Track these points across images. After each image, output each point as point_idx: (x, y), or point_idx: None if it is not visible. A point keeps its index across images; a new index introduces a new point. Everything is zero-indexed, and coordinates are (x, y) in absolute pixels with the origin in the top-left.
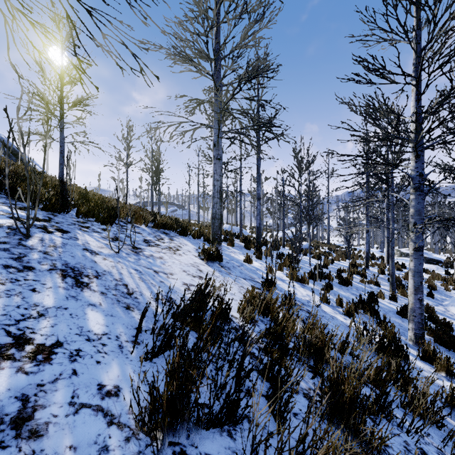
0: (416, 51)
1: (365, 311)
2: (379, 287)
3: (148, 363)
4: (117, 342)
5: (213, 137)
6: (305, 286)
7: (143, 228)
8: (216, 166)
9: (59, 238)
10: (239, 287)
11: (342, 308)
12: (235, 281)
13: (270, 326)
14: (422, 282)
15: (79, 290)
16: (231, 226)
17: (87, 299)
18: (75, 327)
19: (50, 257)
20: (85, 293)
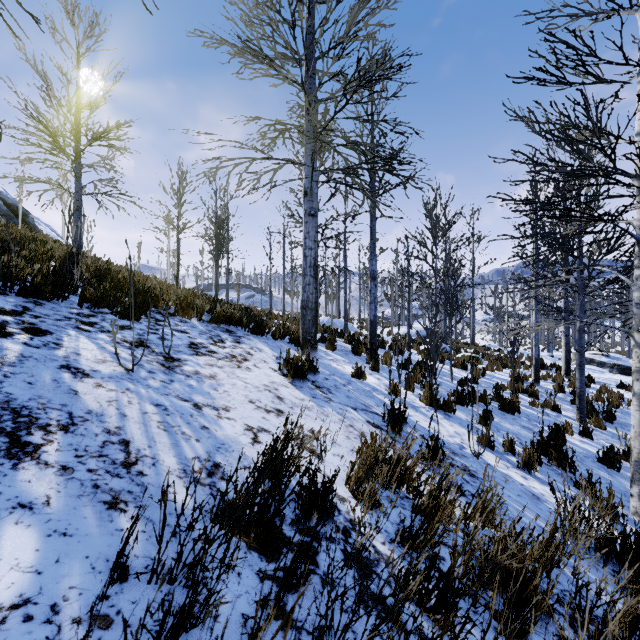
0: None
1: (551, 460)
2: (559, 413)
3: None
4: (47, 629)
5: (304, 181)
6: (450, 416)
7: (194, 324)
8: (308, 225)
9: (18, 346)
10: (347, 427)
11: (514, 456)
12: (340, 416)
13: (411, 524)
14: None
15: (8, 466)
16: (331, 319)
17: (17, 491)
18: None
19: None
20: (21, 472)
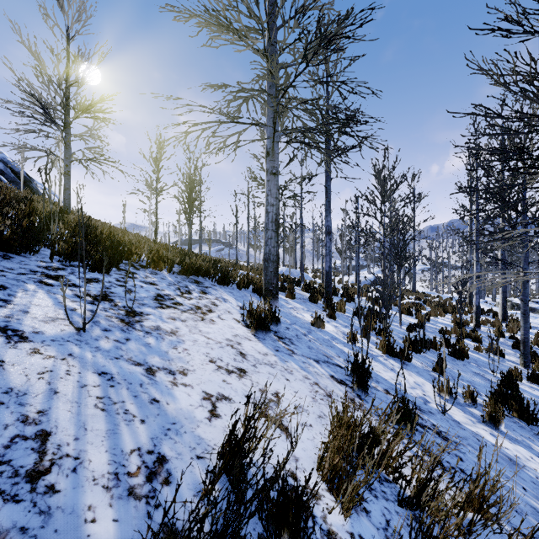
0: None
1: (512, 411)
2: (503, 358)
3: None
4: None
5: (266, 142)
6: (407, 364)
7: (164, 275)
8: (270, 183)
9: None
10: (312, 386)
11: (475, 408)
12: (304, 372)
13: None
14: None
15: None
16: (289, 269)
17: None
18: None
19: None
20: None
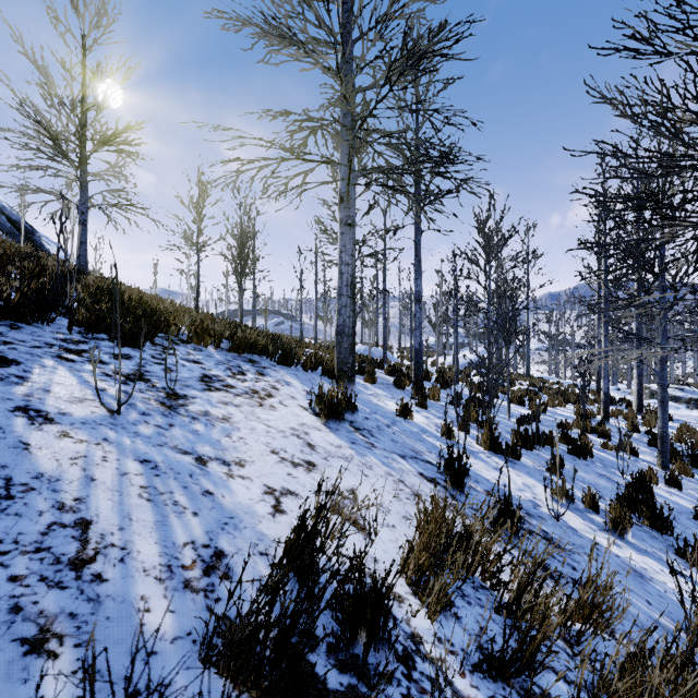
0: None
1: (642, 519)
2: (636, 457)
3: None
4: None
5: (339, 185)
6: (515, 463)
7: (210, 352)
8: (345, 237)
9: None
10: (396, 483)
11: (597, 514)
12: (386, 468)
13: (504, 645)
14: None
15: None
16: (368, 347)
17: None
18: None
19: None
20: None
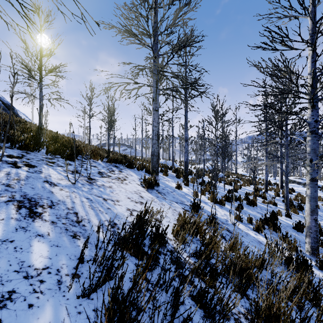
0: (313, 22)
1: (270, 227)
2: (276, 206)
3: (85, 300)
4: (57, 277)
5: (152, 94)
6: (222, 207)
7: (99, 163)
8: (154, 115)
9: (24, 172)
10: (173, 210)
11: (252, 225)
12: (169, 205)
13: (200, 248)
14: (317, 206)
15: (30, 220)
16: (165, 160)
17: (36, 230)
18: (15, 262)
19: (11, 189)
20: (36, 223)
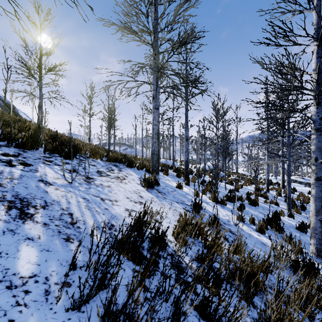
0: (319, 15)
1: (273, 228)
2: (278, 206)
3: (75, 314)
4: (45, 286)
5: (152, 92)
6: (224, 207)
7: (99, 162)
8: (155, 114)
9: (18, 171)
10: (173, 210)
11: (254, 226)
12: (170, 205)
13: (202, 252)
14: None
15: (20, 222)
16: (166, 160)
17: (25, 232)
18: None
19: (2, 188)
20: (26, 225)
